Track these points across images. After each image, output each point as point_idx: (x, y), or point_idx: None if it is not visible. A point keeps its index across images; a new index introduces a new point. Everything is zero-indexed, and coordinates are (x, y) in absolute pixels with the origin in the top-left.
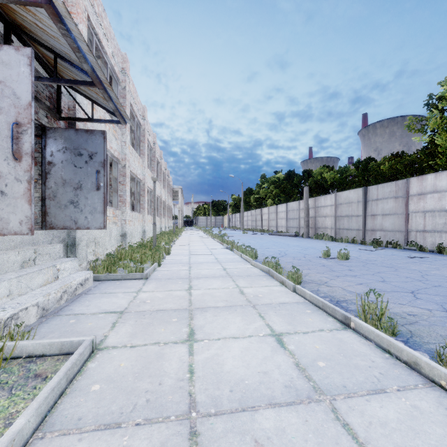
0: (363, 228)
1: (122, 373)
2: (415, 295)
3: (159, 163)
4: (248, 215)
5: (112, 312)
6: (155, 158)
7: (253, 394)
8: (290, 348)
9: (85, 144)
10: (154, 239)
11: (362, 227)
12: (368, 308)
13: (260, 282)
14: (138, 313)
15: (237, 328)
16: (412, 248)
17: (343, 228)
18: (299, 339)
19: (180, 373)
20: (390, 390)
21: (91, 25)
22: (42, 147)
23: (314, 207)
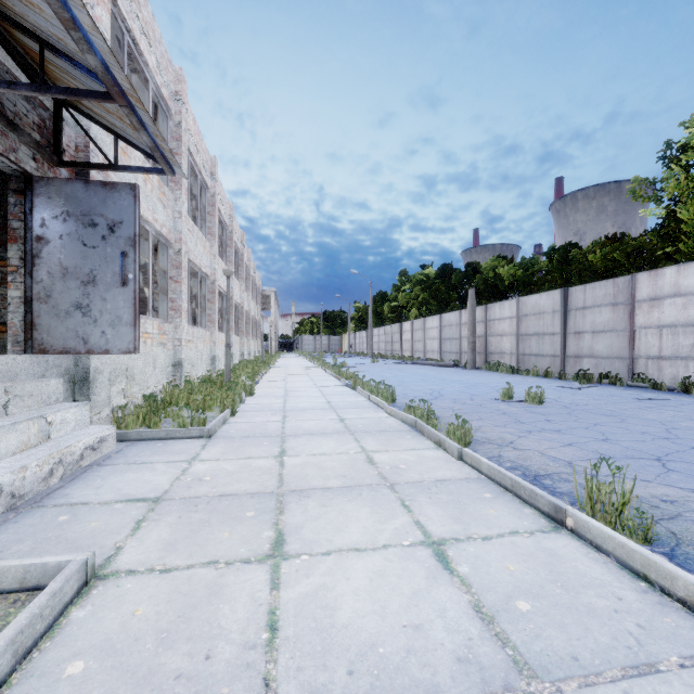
0: (562, 352)
1: (135, 631)
2: (664, 463)
3: (239, 250)
4: (381, 334)
5: (140, 500)
6: (232, 241)
7: (394, 681)
8: (461, 570)
9: (102, 206)
10: (227, 370)
11: (561, 351)
12: (597, 492)
13: (402, 442)
14: (186, 502)
15: (363, 530)
16: (641, 385)
17: (531, 353)
18: (477, 552)
19: (250, 630)
20: (665, 667)
21: (119, 14)
22: (26, 211)
23: (484, 320)
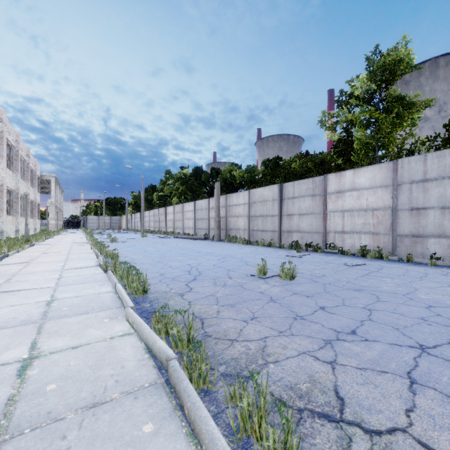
0: (279, 229)
1: None
2: None
3: None
4: (151, 215)
5: None
6: None
7: None
8: None
9: None
10: None
11: (278, 228)
12: None
13: None
14: None
15: None
16: (333, 252)
17: (258, 229)
18: None
19: None
20: None
21: None
22: None
23: (225, 205)
